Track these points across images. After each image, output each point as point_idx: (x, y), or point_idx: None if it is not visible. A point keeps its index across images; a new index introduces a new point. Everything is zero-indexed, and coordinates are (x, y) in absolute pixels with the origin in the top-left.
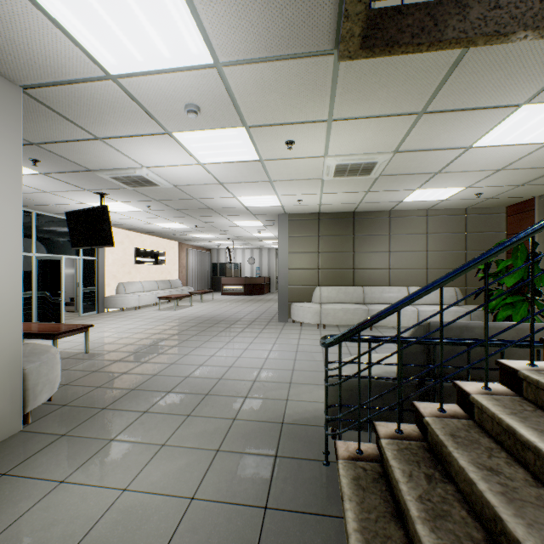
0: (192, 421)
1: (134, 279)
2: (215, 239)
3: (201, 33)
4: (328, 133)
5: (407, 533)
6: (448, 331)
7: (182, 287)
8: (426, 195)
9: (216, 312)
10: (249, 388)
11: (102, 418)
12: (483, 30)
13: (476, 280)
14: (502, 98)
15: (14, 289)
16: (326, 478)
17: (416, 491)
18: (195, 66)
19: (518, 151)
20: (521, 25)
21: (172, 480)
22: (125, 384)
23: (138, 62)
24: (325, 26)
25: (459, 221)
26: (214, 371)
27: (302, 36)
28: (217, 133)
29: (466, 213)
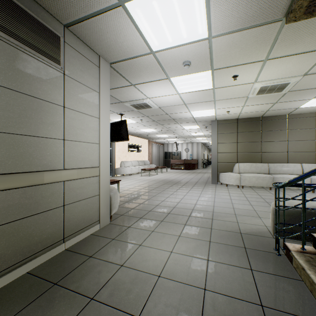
0: (188, 227)
1: (128, 159)
2: (168, 137)
3: (207, 22)
4: (261, 67)
5: None
6: None
7: (150, 164)
8: None
9: (172, 178)
10: (212, 215)
11: (142, 222)
12: None
13: None
14: None
15: (107, 157)
16: (282, 261)
17: None
18: (196, 40)
19: None
20: None
21: (193, 251)
22: (144, 208)
23: (169, 43)
24: (282, 5)
25: None
26: (187, 205)
27: (265, 13)
28: (194, 75)
29: None
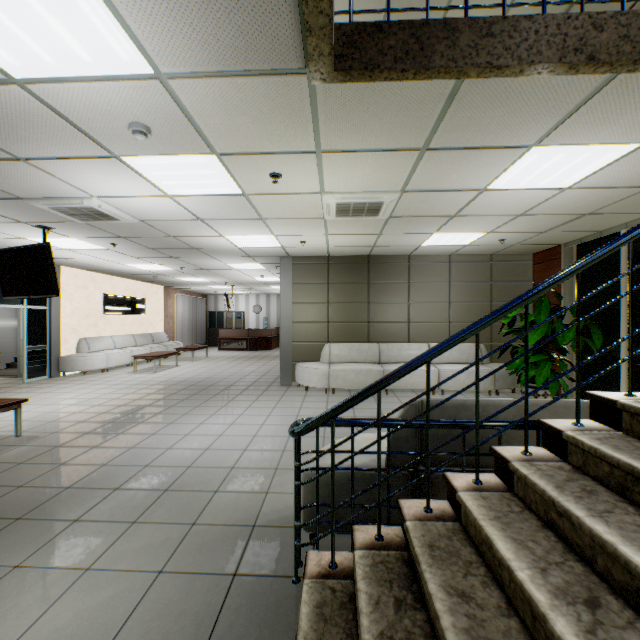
0: (137, 530)
1: (103, 333)
2: (210, 283)
3: (128, 34)
4: (320, 166)
5: None
6: (443, 411)
7: (168, 342)
8: (446, 239)
9: (207, 374)
10: (223, 479)
11: (11, 534)
12: (474, 59)
13: (502, 336)
14: (510, 137)
15: None
16: (292, 601)
17: (378, 626)
18: (130, 75)
19: (536, 196)
20: (515, 58)
21: (86, 623)
22: (59, 480)
23: (49, 64)
24: (289, 39)
25: (484, 269)
26: (184, 455)
27: (261, 48)
28: (180, 159)
29: (491, 260)
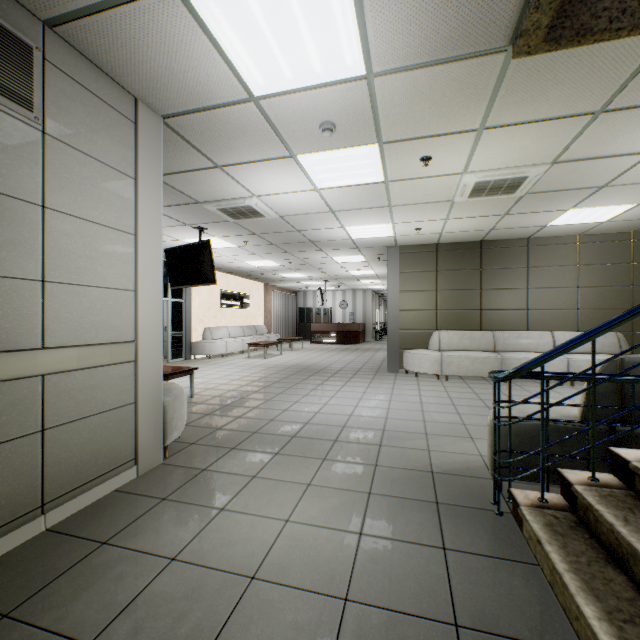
0: (330, 464)
1: (220, 324)
2: (305, 279)
3: (362, 43)
4: (474, 144)
5: (631, 578)
6: None
7: (268, 334)
8: (580, 216)
9: (311, 361)
10: (380, 437)
11: (235, 457)
12: None
13: None
14: None
15: (156, 320)
16: (504, 527)
17: (639, 534)
18: (343, 80)
19: None
20: None
21: (333, 516)
22: (244, 427)
23: (286, 80)
24: (504, 21)
25: (622, 248)
26: (334, 418)
27: (474, 34)
28: (345, 152)
29: (632, 238)
